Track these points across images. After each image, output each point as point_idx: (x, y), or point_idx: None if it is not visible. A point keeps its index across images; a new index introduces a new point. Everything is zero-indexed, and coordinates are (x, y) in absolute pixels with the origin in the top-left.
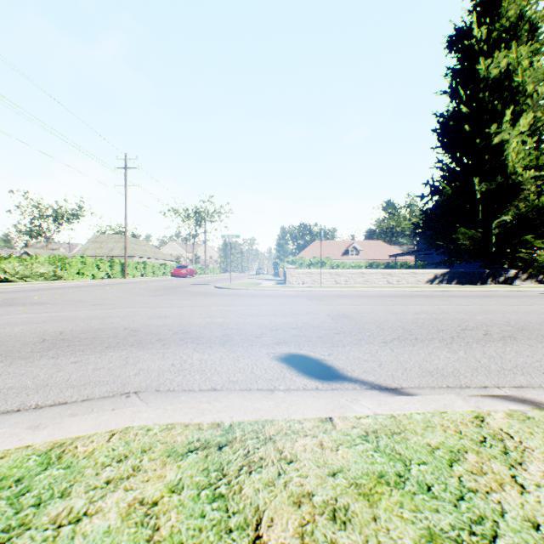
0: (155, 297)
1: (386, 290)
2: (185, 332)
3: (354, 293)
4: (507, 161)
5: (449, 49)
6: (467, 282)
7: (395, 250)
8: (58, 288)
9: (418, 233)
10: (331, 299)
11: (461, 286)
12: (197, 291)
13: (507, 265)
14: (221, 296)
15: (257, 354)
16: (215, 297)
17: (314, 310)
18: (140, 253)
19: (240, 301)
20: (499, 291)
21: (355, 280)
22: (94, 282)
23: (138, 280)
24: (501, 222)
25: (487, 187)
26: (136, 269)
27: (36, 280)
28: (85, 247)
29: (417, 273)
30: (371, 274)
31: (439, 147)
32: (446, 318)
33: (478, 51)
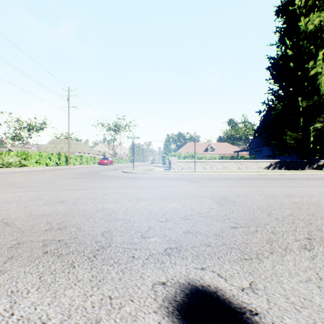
0: (73, 180)
1: (240, 174)
2: (61, 228)
3: (219, 176)
4: (320, 86)
5: (277, 16)
6: (292, 168)
7: (236, 148)
8: (14, 172)
9: (257, 136)
10: (206, 181)
11: (290, 170)
12: (108, 175)
13: (317, 157)
14: (123, 178)
15: (137, 292)
16: (119, 179)
17: (196, 193)
18: (80, 150)
19: (137, 183)
20: (319, 174)
21: (217, 167)
22: (45, 168)
23: (76, 167)
24: (316, 127)
25: (306, 104)
26: (75, 159)
27: (7, 167)
28: (46, 146)
29: (258, 162)
30: (227, 163)
31: (271, 79)
32: (322, 202)
33: (298, 14)
